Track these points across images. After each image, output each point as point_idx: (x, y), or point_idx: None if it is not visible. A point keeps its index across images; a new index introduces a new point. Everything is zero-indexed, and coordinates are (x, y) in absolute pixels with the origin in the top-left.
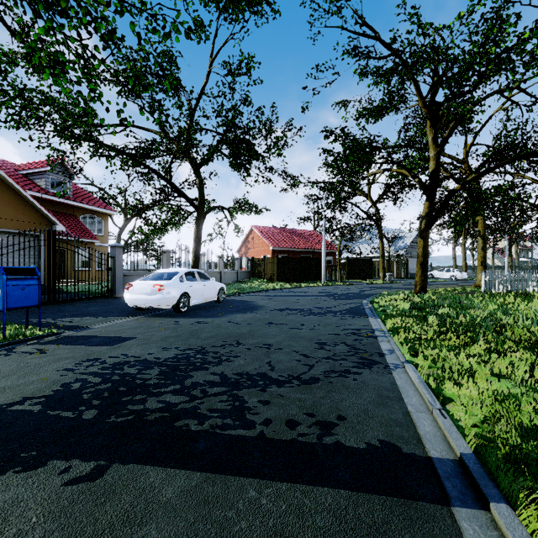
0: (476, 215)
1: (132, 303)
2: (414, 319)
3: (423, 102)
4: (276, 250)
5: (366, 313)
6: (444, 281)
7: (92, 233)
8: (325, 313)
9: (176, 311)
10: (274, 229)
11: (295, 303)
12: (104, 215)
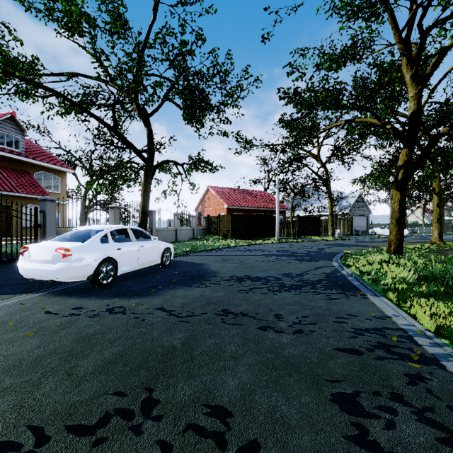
0: (451, 167)
1: (26, 275)
2: (447, 302)
3: (399, 36)
4: (231, 208)
5: (356, 286)
6: (387, 237)
7: (45, 190)
8: (301, 287)
9: (94, 284)
10: (228, 190)
11: (255, 268)
12: (61, 173)
